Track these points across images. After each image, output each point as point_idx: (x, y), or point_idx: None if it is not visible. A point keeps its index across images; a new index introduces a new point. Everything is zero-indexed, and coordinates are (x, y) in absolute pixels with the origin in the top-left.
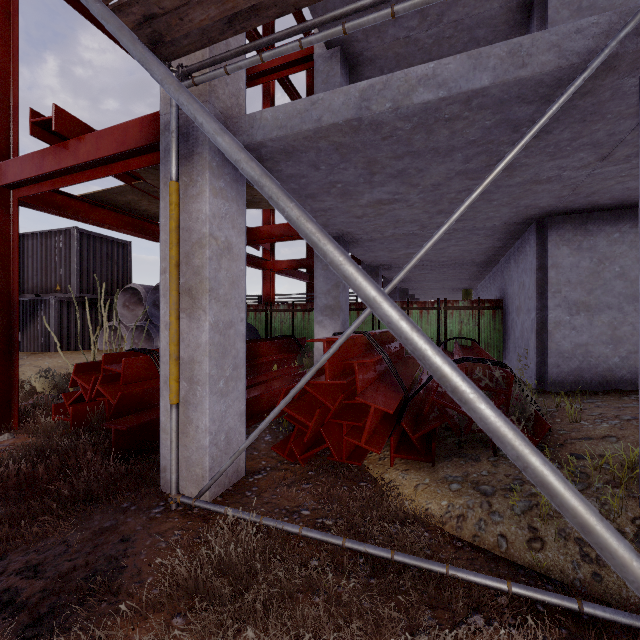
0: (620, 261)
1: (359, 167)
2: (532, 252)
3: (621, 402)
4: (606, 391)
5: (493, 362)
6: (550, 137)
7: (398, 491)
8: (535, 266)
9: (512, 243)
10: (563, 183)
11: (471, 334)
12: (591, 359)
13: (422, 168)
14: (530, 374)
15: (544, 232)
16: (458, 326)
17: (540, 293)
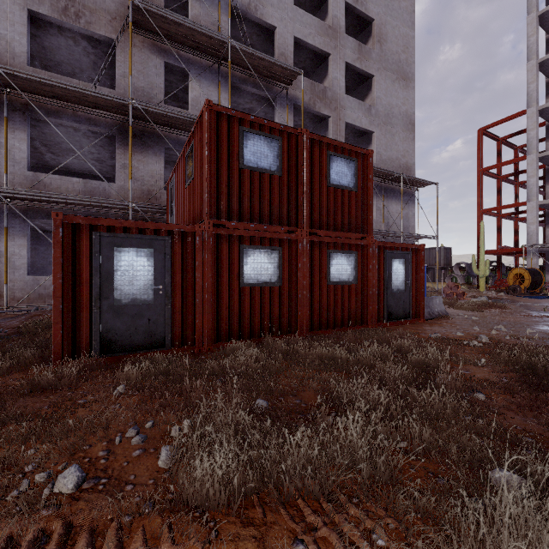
0: None
1: None
2: None
3: None
4: None
5: None
6: None
7: None
8: None
9: None
10: None
11: None
12: None
13: None
14: None
15: None
16: None
17: None
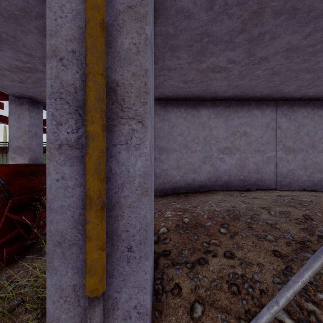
0: (180, 127)
1: None
2: None
3: (171, 200)
4: (174, 193)
5: None
6: None
7: None
8: None
9: None
10: None
11: None
12: (168, 177)
13: (13, 35)
14: None
15: None
16: None
17: None
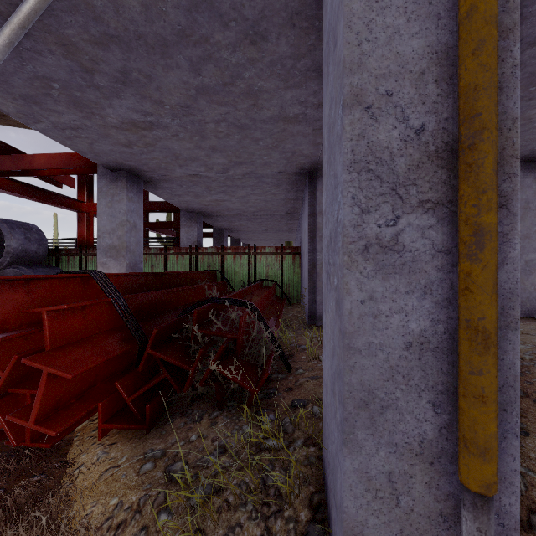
0: None
1: (57, 53)
2: (307, 200)
3: None
4: None
5: (239, 302)
6: (270, 47)
7: (76, 484)
8: (308, 212)
9: (301, 196)
10: (312, 126)
11: (276, 276)
12: None
13: (149, 73)
14: (306, 310)
15: (315, 182)
16: (265, 269)
17: (311, 237)
